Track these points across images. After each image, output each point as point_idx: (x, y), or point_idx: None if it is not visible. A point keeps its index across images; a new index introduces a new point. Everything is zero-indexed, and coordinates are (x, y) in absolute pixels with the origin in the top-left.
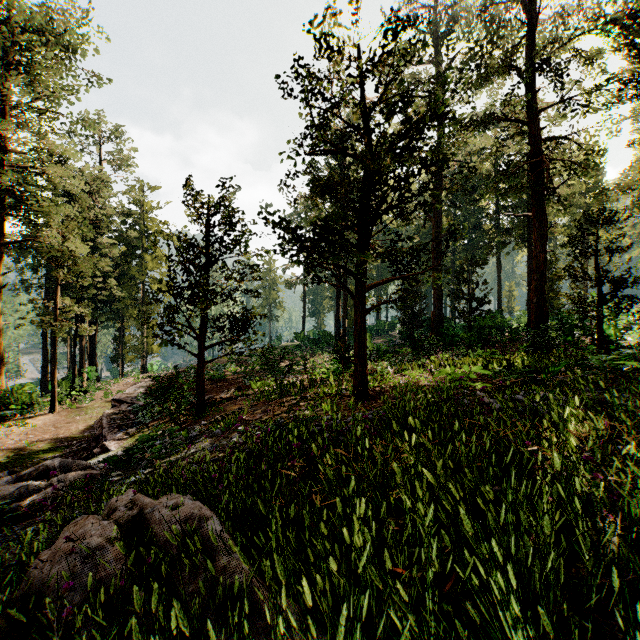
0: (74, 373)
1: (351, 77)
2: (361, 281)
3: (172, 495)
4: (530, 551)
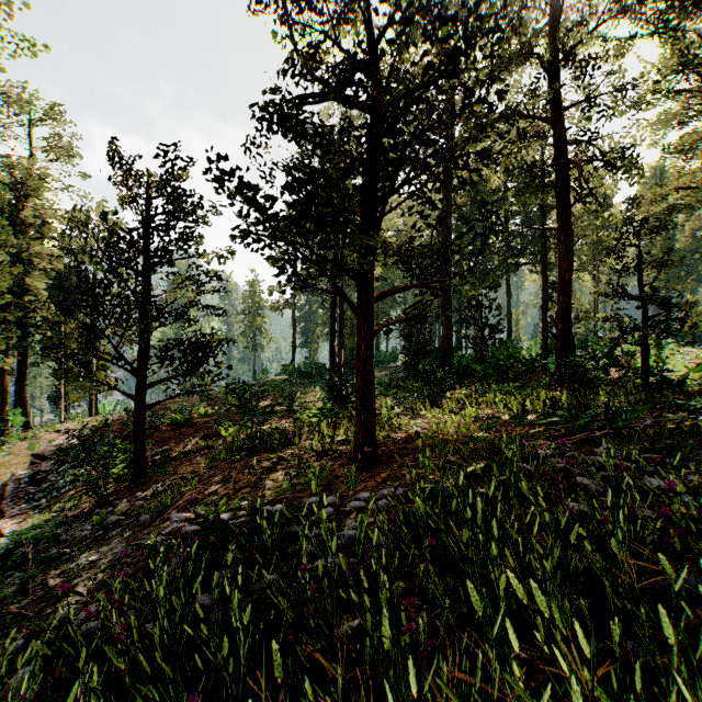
0: None
1: None
2: (366, 286)
3: None
4: None
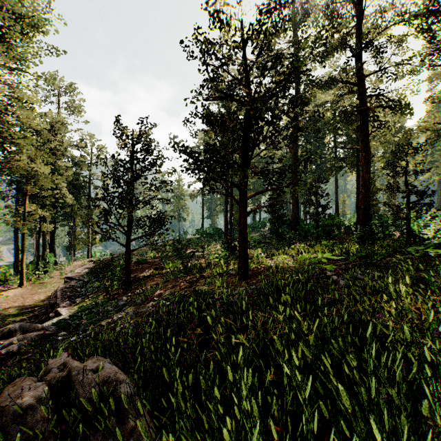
0: (38, 258)
1: (236, 42)
2: (243, 192)
3: (96, 358)
4: (406, 428)
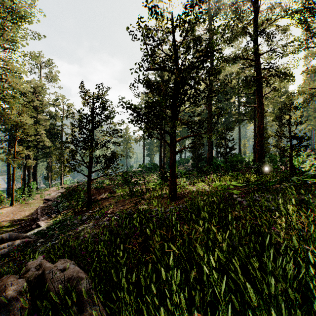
0: (24, 185)
1: (168, 28)
2: (173, 137)
3: (64, 260)
4: None
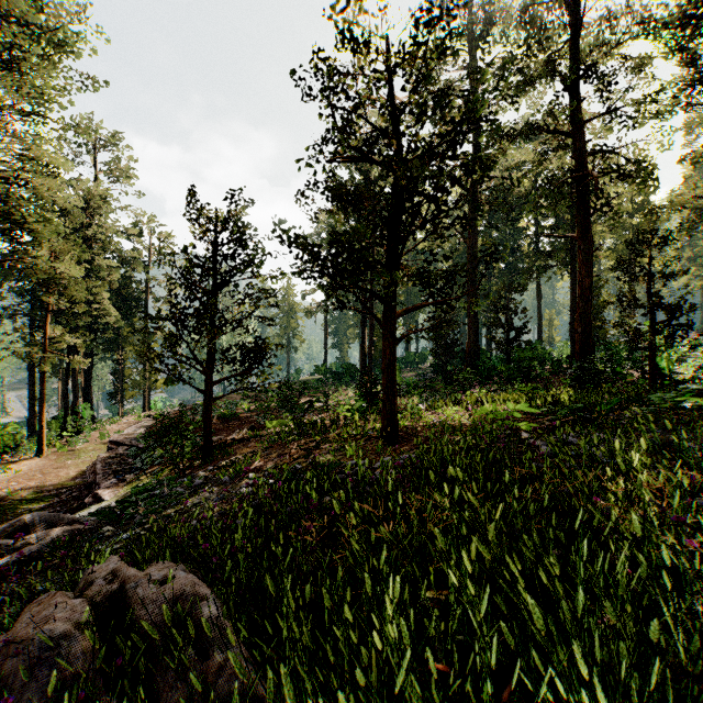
0: (66, 411)
1: (379, 72)
2: (390, 307)
3: (163, 564)
4: (625, 659)
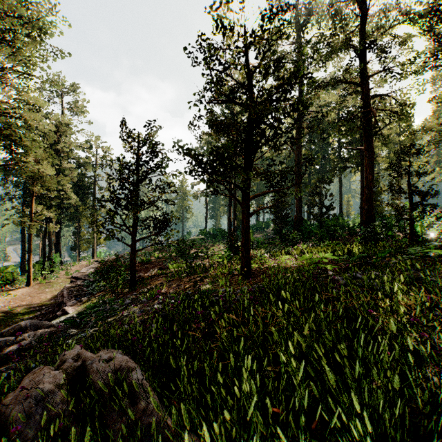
0: (44, 258)
1: (239, 48)
2: (246, 193)
3: (107, 350)
4: (382, 402)
